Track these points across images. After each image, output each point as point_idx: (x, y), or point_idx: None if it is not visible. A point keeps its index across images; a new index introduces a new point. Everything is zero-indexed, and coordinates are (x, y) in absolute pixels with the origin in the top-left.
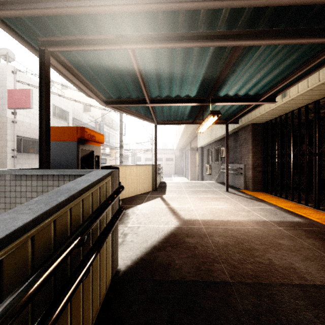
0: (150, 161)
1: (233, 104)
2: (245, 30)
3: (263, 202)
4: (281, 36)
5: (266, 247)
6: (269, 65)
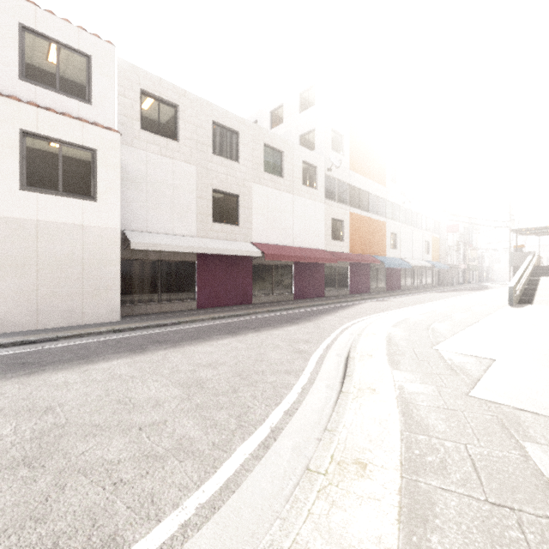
0: None
1: None
2: None
3: None
4: None
5: None
6: None
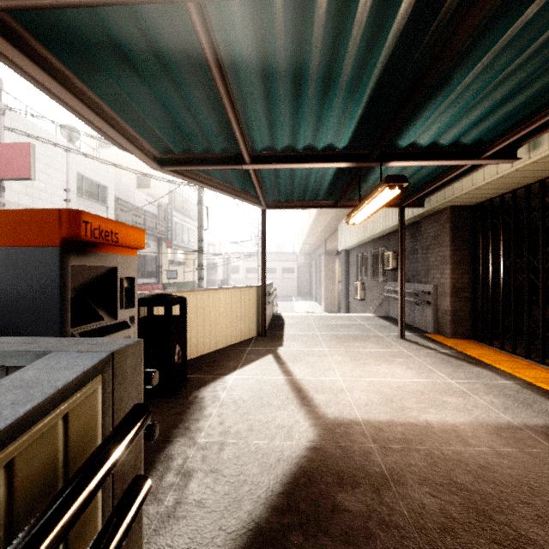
0: (254, 274)
1: (425, 164)
2: None
3: (483, 366)
4: None
5: None
6: (532, 64)
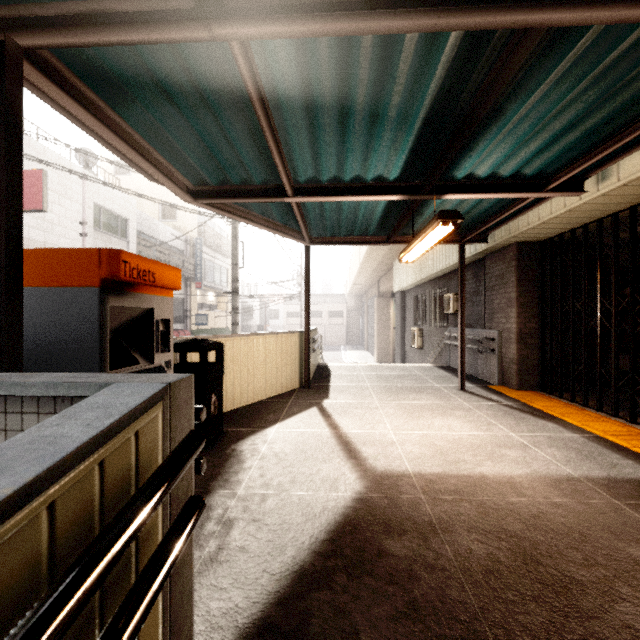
0: (296, 319)
1: (484, 197)
2: None
3: (549, 419)
4: None
5: (604, 574)
6: (589, 95)
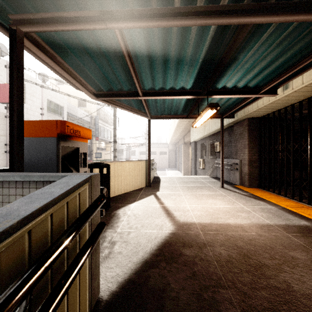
0: (144, 155)
1: (231, 97)
2: (255, 3)
3: (262, 200)
4: (297, 11)
5: (278, 262)
6: (275, 51)
